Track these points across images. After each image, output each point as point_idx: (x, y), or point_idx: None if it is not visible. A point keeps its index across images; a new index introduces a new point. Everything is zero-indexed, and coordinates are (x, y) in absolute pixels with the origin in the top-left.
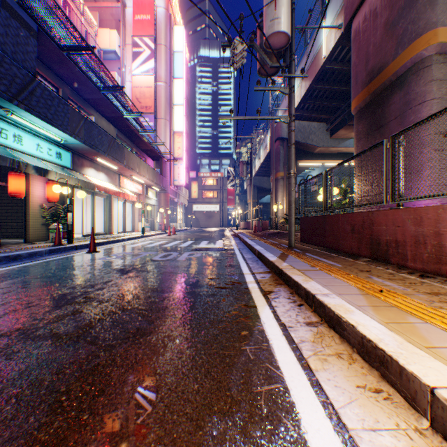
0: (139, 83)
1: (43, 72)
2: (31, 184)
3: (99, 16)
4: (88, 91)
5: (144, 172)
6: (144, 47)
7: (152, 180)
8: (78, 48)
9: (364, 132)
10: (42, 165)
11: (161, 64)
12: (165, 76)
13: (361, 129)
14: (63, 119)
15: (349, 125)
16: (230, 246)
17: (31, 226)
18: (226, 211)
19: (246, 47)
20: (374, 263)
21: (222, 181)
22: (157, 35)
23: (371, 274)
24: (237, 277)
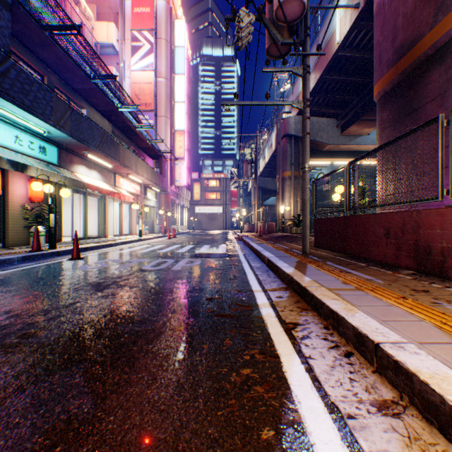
0: (138, 79)
1: (24, 56)
2: (10, 181)
3: (97, 9)
4: (77, 80)
5: (142, 171)
6: (144, 42)
7: (151, 180)
8: (61, 26)
9: (391, 119)
10: (20, 160)
11: (162, 59)
12: (166, 72)
13: (386, 117)
14: (45, 108)
15: (362, 120)
16: (234, 252)
17: (10, 229)
18: (229, 214)
19: (253, 20)
20: (424, 278)
21: (225, 182)
22: (157, 29)
23: (434, 296)
24: (244, 297)
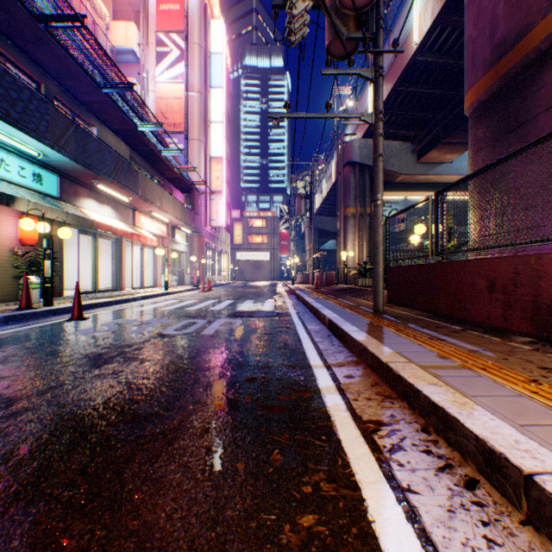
0: (165, 93)
1: (13, 56)
2: None
3: (113, 6)
4: (84, 90)
5: (169, 207)
6: (172, 46)
7: (180, 218)
8: (60, 16)
9: (488, 138)
10: (6, 190)
11: (194, 69)
12: (200, 84)
13: (482, 134)
14: (39, 122)
15: (444, 143)
16: (284, 309)
17: None
18: (278, 261)
19: (309, 6)
20: (549, 349)
21: (273, 222)
22: (189, 32)
23: None
24: (300, 376)
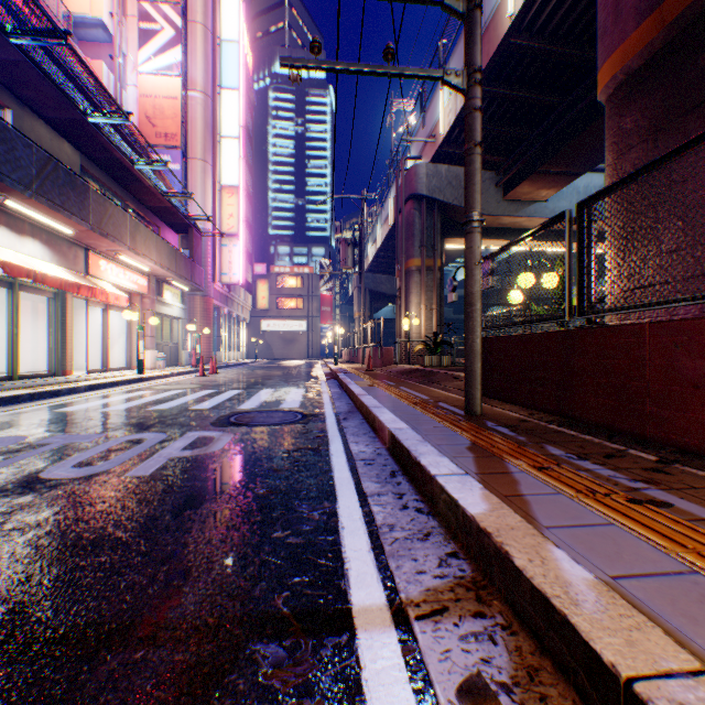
0: (152, 89)
1: None
2: None
3: None
4: None
5: (148, 249)
6: (163, 23)
7: (168, 267)
8: None
9: (645, 128)
10: None
11: (196, 58)
12: (205, 81)
13: (633, 124)
14: None
15: (540, 173)
16: (316, 407)
17: None
18: (319, 333)
19: None
20: None
21: (311, 281)
22: (188, 5)
23: None
24: (310, 703)
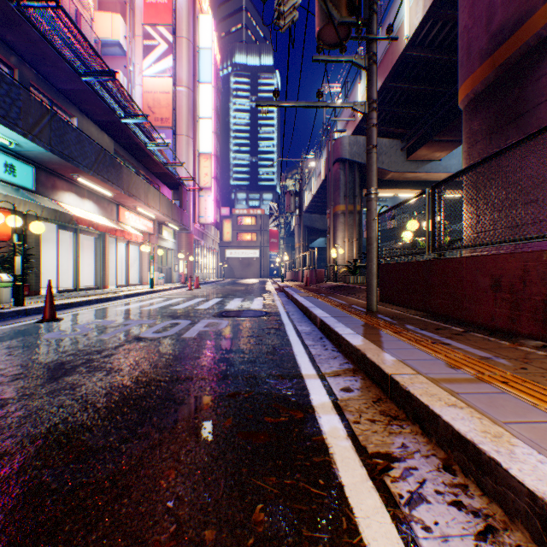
0: (152, 87)
1: None
2: None
3: None
4: (62, 77)
5: (155, 203)
6: (160, 40)
7: (167, 214)
8: None
9: (485, 130)
10: None
11: (182, 63)
12: (188, 79)
13: (478, 127)
14: (9, 108)
15: (433, 141)
16: (273, 308)
17: None
18: (268, 258)
19: None
20: None
21: (263, 219)
22: (177, 25)
23: None
24: (290, 389)
